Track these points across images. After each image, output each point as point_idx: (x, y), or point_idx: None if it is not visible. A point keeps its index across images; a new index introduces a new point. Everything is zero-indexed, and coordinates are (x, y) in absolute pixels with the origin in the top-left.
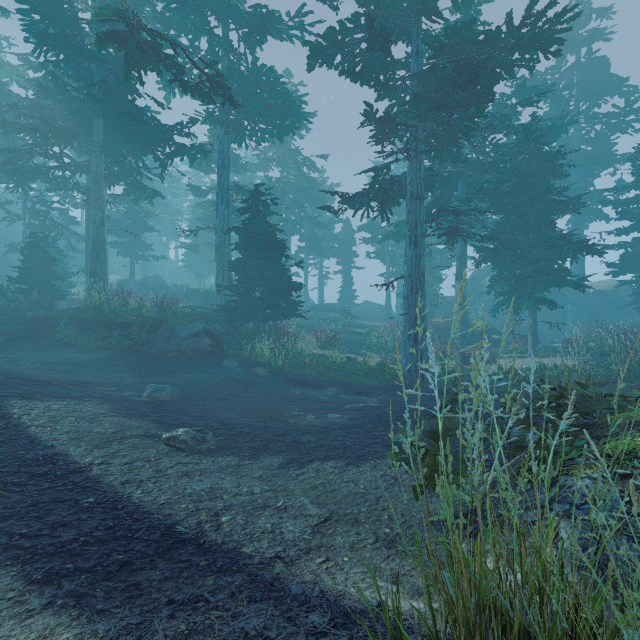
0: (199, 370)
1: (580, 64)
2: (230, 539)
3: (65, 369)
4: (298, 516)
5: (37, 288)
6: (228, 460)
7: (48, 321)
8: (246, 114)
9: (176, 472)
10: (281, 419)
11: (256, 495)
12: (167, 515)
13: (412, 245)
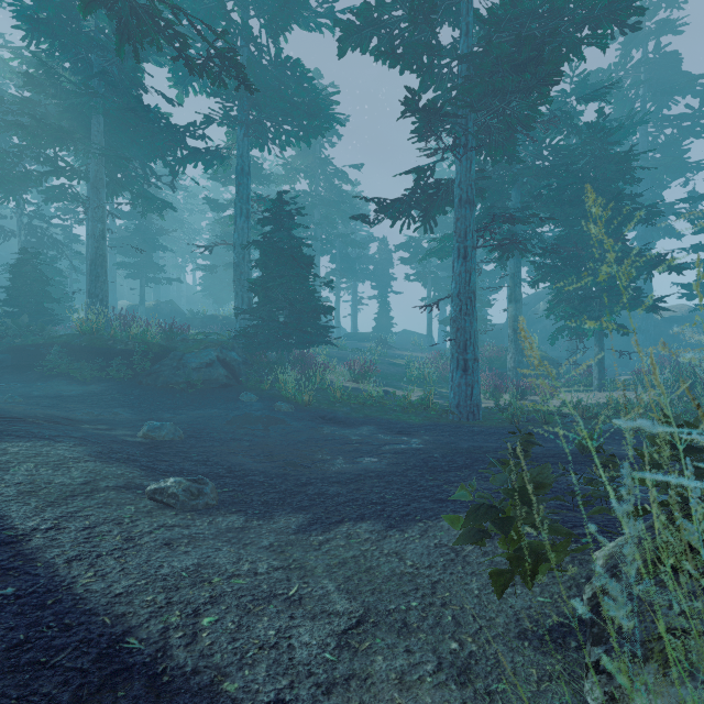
0: (211, 405)
1: (648, 60)
2: (207, 663)
3: (50, 404)
4: (318, 614)
5: (28, 311)
6: (231, 520)
7: (38, 349)
8: (268, 114)
9: (154, 540)
10: (304, 464)
11: (260, 576)
12: (119, 616)
13: (461, 258)
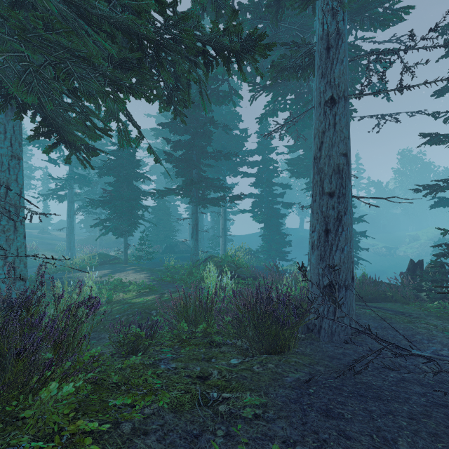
0: None
1: None
2: None
3: None
4: None
5: None
6: None
7: None
8: None
9: None
10: None
11: None
12: None
13: (69, 217)
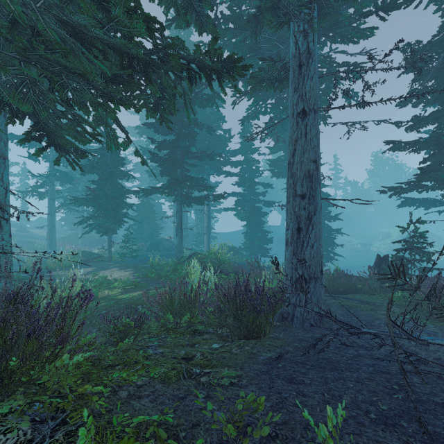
0: None
1: None
2: None
3: None
4: None
5: None
6: None
7: None
8: None
9: None
10: None
11: None
12: None
13: (50, 215)
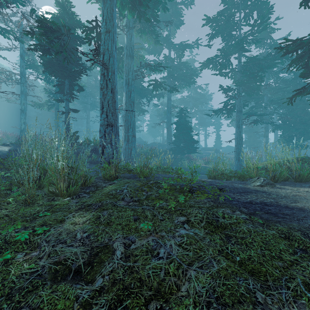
0: None
1: None
2: None
3: None
4: None
5: None
6: None
7: None
8: (177, 80)
9: None
10: None
11: None
12: None
13: (237, 128)
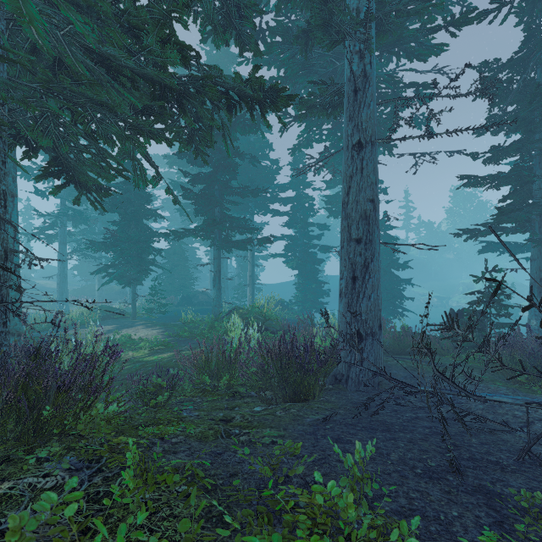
0: None
1: None
2: None
3: None
4: None
5: None
6: None
7: None
8: None
9: None
10: None
11: None
12: None
13: (61, 262)
